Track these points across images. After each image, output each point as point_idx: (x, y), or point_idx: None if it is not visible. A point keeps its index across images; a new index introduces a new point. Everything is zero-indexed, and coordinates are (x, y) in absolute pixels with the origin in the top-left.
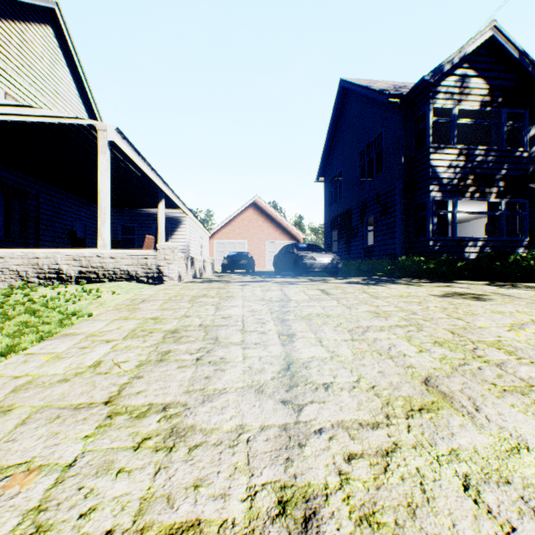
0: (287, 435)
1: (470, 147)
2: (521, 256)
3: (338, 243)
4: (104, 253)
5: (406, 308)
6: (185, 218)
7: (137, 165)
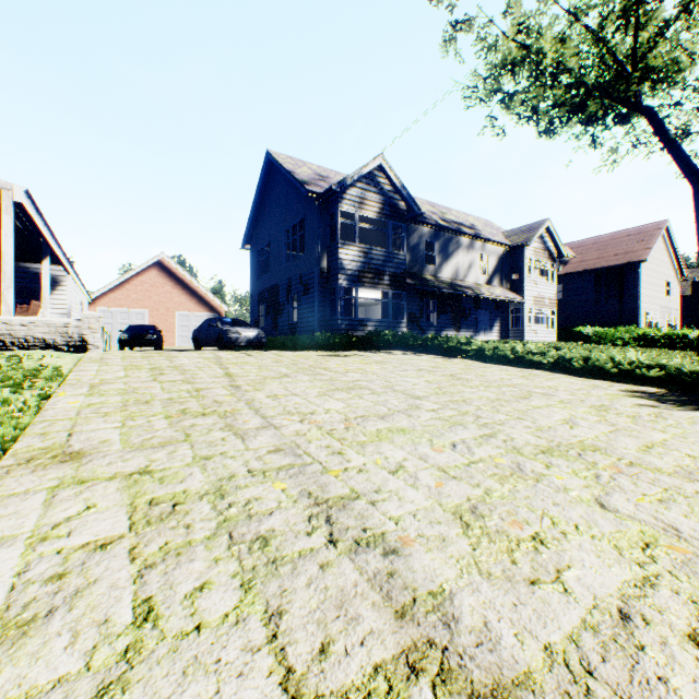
0: (231, 381)
1: (368, 247)
2: (386, 333)
3: (266, 319)
4: (13, 320)
5: (297, 360)
6: (66, 278)
7: (35, 222)
